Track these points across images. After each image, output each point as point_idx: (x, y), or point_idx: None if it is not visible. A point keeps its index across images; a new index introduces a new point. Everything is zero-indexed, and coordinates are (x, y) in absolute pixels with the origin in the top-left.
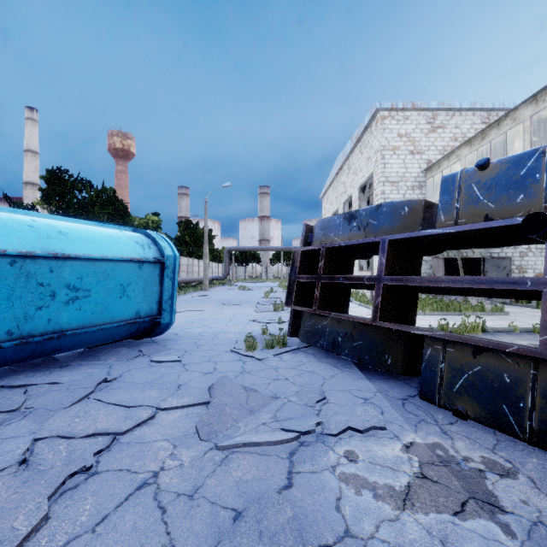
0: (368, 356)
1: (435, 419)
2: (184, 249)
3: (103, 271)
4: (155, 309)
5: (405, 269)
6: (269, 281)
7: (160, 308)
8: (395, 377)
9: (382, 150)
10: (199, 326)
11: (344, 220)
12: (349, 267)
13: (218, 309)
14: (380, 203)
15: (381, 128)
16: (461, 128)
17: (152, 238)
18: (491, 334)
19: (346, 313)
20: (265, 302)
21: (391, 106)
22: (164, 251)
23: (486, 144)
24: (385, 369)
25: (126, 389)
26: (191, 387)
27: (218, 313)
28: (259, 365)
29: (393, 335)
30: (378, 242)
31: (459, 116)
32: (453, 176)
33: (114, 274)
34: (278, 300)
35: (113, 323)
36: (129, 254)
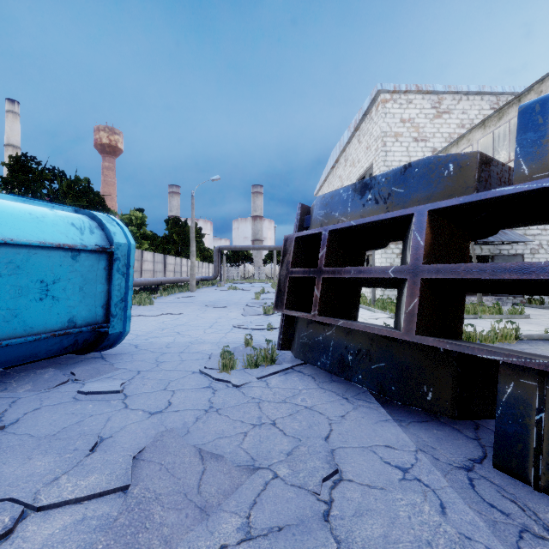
0: (396, 387)
1: (546, 525)
2: (172, 248)
3: (9, 261)
4: (101, 315)
5: (449, 256)
6: (262, 282)
7: (107, 313)
8: (435, 417)
9: (383, 137)
10: (170, 333)
11: (354, 192)
12: (359, 257)
13: (200, 312)
14: (409, 163)
15: (382, 112)
16: (468, 114)
17: (98, 220)
18: (527, 343)
19: (355, 319)
20: (255, 304)
21: (394, 88)
22: (113, 237)
23: (498, 129)
24: (423, 408)
25: (1, 453)
26: (116, 445)
27: (198, 317)
28: (235, 396)
29: (435, 356)
30: (409, 216)
31: (466, 101)
32: (543, 100)
33: (28, 266)
34: (269, 301)
35: (28, 336)
36: (56, 238)
